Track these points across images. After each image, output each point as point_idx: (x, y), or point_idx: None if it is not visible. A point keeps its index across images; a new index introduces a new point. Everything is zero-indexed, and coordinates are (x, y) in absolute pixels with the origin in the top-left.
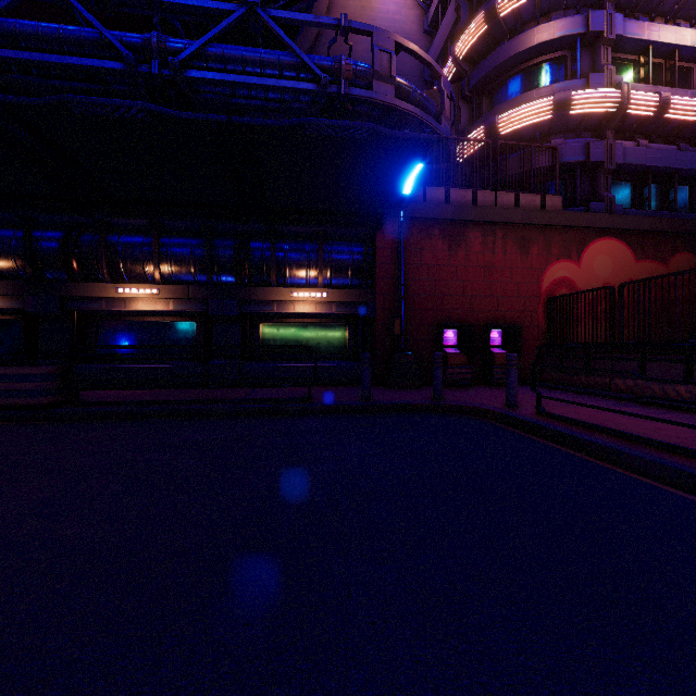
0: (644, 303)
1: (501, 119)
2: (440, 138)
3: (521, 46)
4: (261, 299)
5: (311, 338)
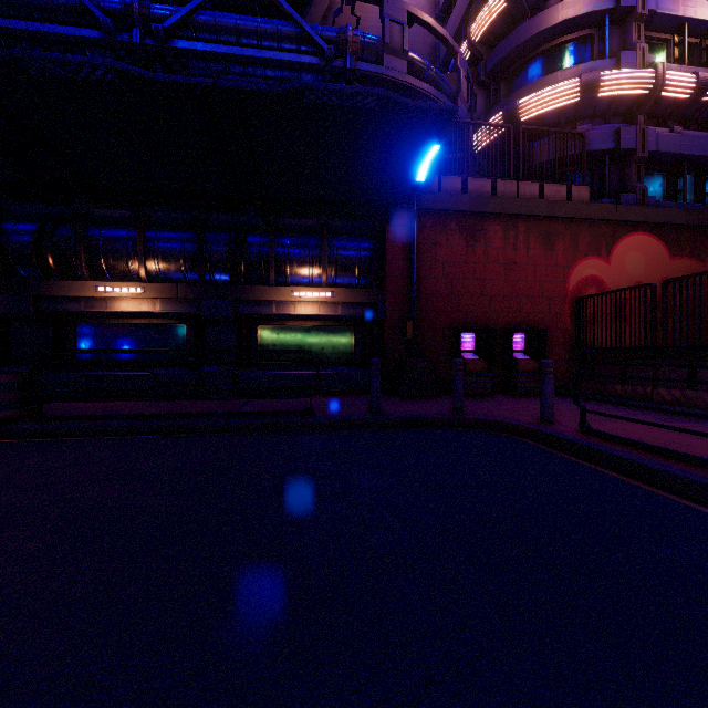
0: (694, 302)
1: (522, 103)
2: (457, 122)
3: (544, 24)
4: (258, 299)
5: (314, 343)
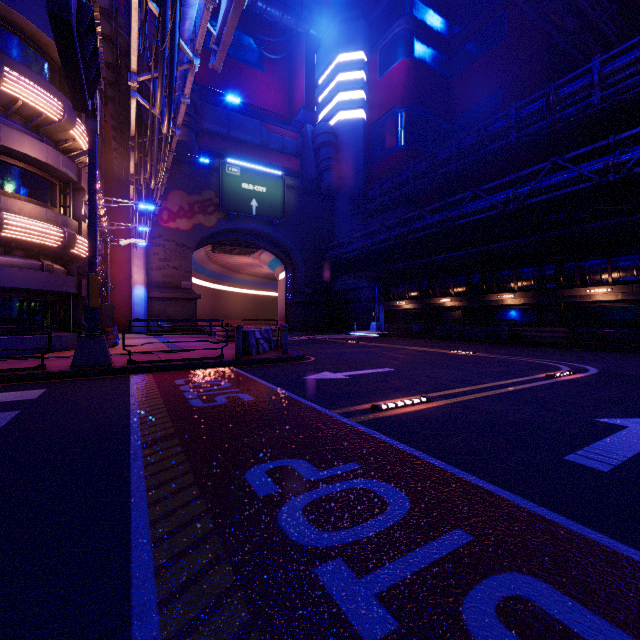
0: None
1: None
2: None
3: None
4: None
5: None
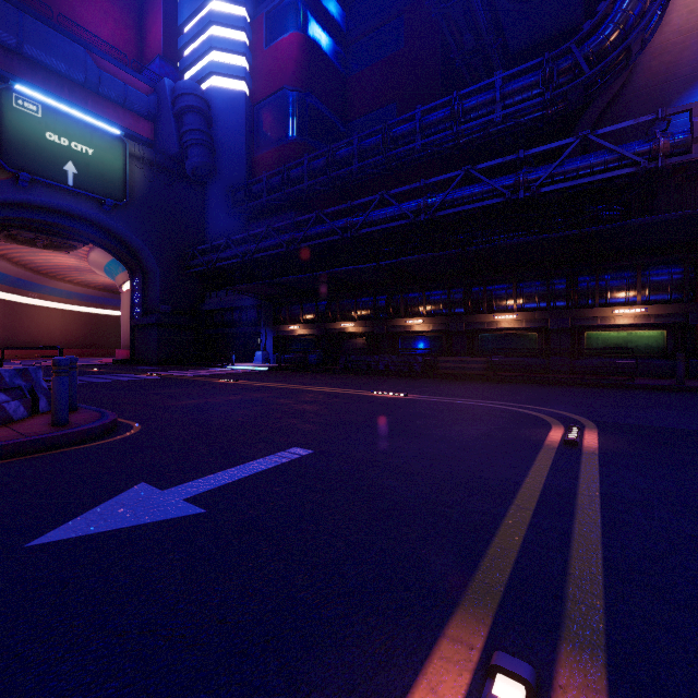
0: None
1: None
2: None
3: None
4: (587, 317)
5: (629, 342)
